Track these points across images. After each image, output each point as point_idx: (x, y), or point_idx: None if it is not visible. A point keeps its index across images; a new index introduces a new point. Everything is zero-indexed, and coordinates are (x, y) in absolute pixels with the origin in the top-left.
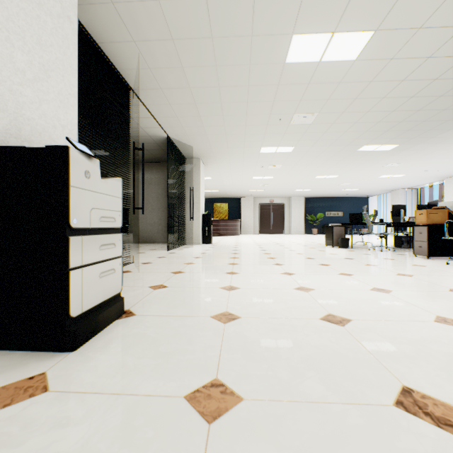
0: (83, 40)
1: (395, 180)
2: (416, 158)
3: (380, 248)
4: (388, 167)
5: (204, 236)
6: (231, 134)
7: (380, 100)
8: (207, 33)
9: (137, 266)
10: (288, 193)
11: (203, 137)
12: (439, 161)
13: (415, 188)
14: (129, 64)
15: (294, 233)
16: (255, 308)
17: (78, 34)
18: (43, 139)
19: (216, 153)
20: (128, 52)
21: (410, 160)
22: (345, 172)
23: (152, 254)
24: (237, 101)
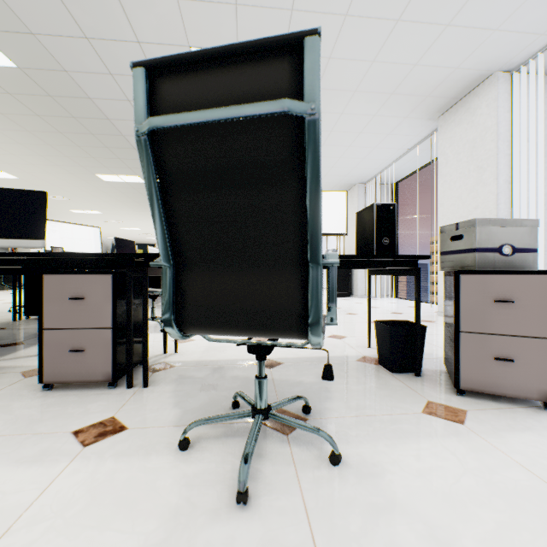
0: None
1: None
2: None
3: None
4: None
5: None
6: None
7: (88, 193)
8: None
9: None
10: None
11: None
12: None
13: None
14: None
15: None
16: None
17: None
18: None
19: None
20: None
21: None
22: None
23: None
24: None
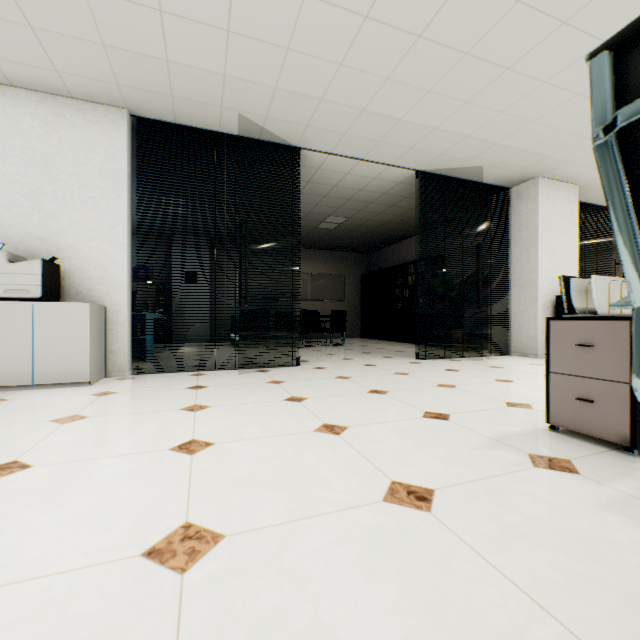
0: None
1: None
2: None
3: None
4: None
5: None
6: None
7: None
8: None
9: None
10: None
11: None
12: None
13: None
14: None
15: None
16: None
17: None
18: None
19: None
20: None
21: None
22: None
23: None
24: None
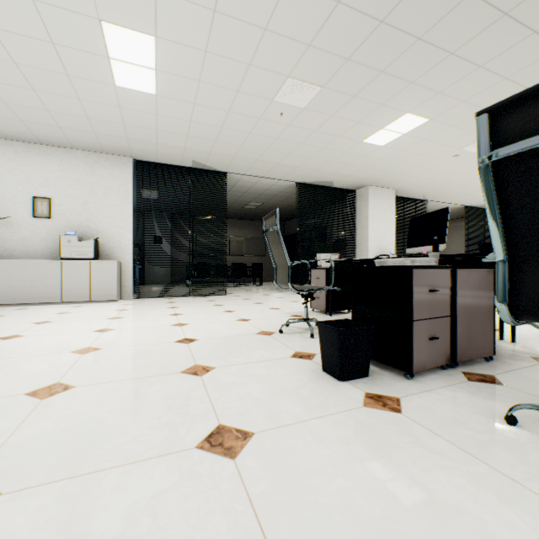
0: (400, 200)
1: None
2: None
3: None
4: None
5: None
6: None
7: None
8: (447, 184)
9: None
10: None
11: None
12: None
13: None
14: (420, 196)
15: None
16: None
17: (398, 200)
18: (386, 249)
19: None
20: (418, 195)
21: None
22: None
23: None
24: None
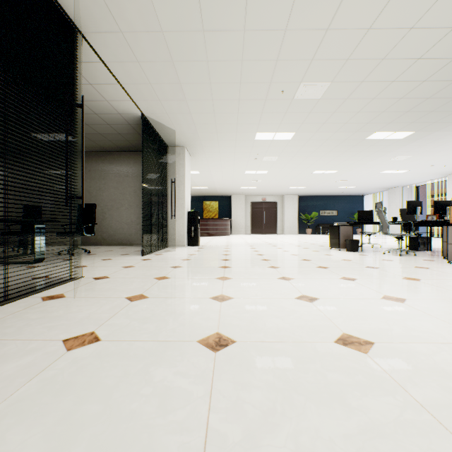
0: None
1: (396, 176)
2: (427, 149)
3: (394, 251)
4: (394, 161)
5: (190, 237)
6: (221, 113)
7: (413, 63)
8: None
9: (82, 284)
10: (281, 191)
11: (186, 117)
12: (450, 154)
13: (413, 186)
14: None
15: (287, 233)
16: (281, 443)
17: None
18: None
19: (204, 140)
20: None
21: (420, 152)
22: (346, 166)
23: (119, 262)
24: (228, 59)
